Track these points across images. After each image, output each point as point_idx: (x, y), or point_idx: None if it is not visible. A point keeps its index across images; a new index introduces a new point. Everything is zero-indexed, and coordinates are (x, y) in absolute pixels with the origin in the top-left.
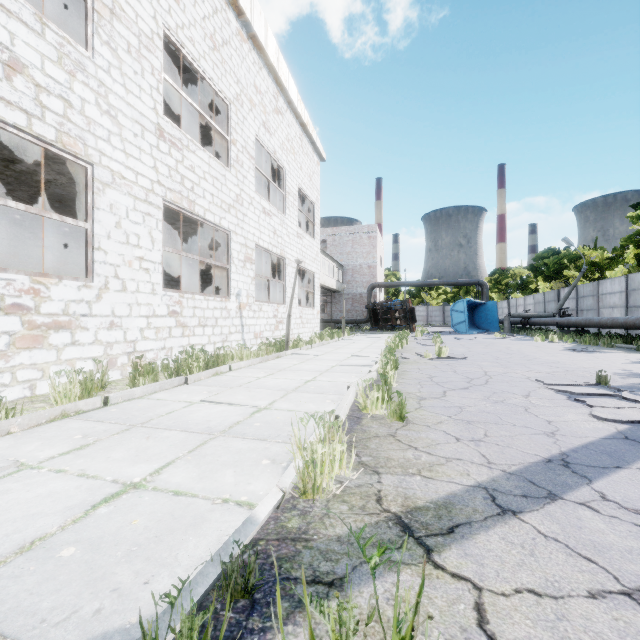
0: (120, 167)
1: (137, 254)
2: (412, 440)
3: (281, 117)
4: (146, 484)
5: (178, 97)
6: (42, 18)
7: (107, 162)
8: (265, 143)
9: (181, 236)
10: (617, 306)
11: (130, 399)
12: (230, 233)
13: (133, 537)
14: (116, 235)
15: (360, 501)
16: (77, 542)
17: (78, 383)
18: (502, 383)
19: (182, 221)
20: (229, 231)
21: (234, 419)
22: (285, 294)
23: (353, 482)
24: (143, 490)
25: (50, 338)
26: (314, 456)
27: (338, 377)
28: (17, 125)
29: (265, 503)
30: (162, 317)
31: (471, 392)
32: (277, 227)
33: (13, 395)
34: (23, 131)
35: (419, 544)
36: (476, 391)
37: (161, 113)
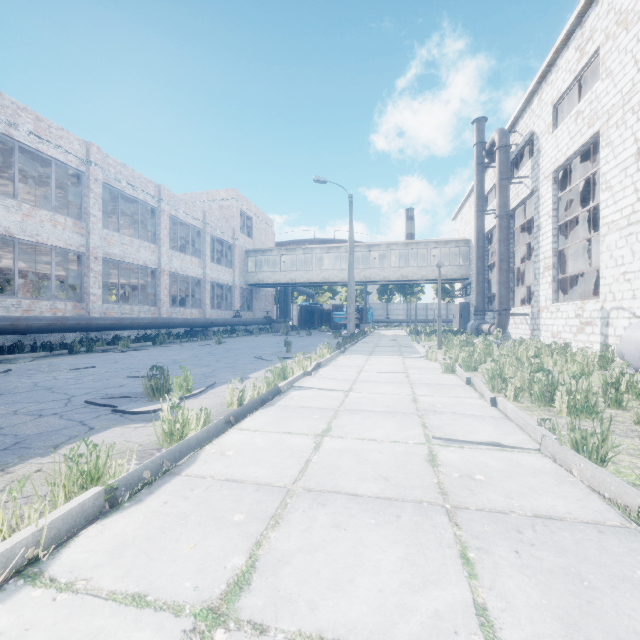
0: None
1: None
2: None
3: None
4: None
5: None
6: None
7: None
8: None
9: None
10: (401, 315)
11: None
12: None
13: None
14: None
15: None
16: None
17: None
18: None
19: None
20: None
21: None
22: None
23: None
24: None
25: None
26: None
27: None
28: None
29: None
30: None
31: None
32: None
33: None
34: None
35: None
36: None
37: None
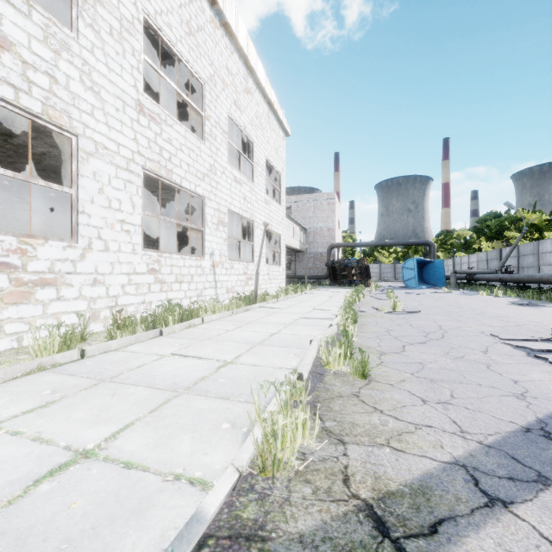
0: (103, 138)
1: (119, 217)
2: (376, 401)
3: (250, 96)
4: (98, 452)
5: (161, 81)
6: (29, 1)
7: (91, 134)
8: (236, 119)
9: (163, 203)
10: None
11: (106, 351)
12: (204, 199)
13: (67, 528)
14: (99, 200)
15: (325, 481)
16: (3, 534)
17: (56, 337)
18: (458, 337)
19: (162, 189)
20: (203, 197)
21: (200, 374)
22: (254, 253)
23: (317, 454)
24: (93, 460)
25: (37, 294)
26: (275, 426)
27: (301, 330)
28: (5, 98)
29: (217, 490)
30: (142, 274)
31: (429, 347)
32: (247, 194)
33: (1, 347)
34: (11, 104)
35: (398, 551)
36: (434, 346)
37: (141, 90)
